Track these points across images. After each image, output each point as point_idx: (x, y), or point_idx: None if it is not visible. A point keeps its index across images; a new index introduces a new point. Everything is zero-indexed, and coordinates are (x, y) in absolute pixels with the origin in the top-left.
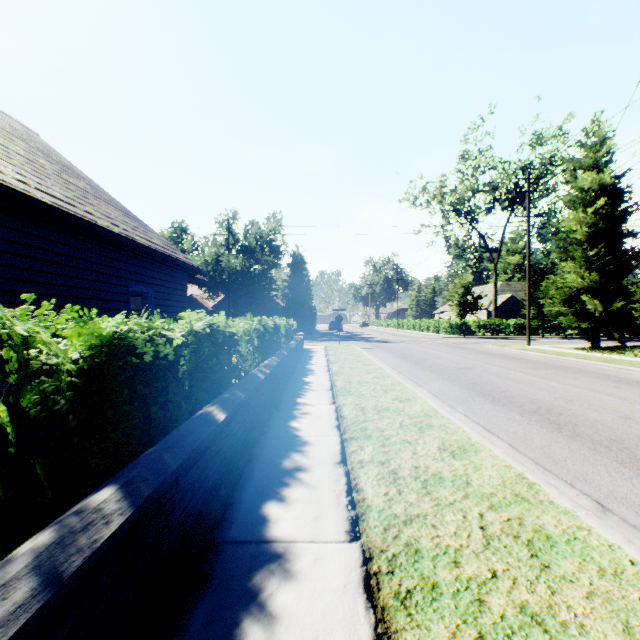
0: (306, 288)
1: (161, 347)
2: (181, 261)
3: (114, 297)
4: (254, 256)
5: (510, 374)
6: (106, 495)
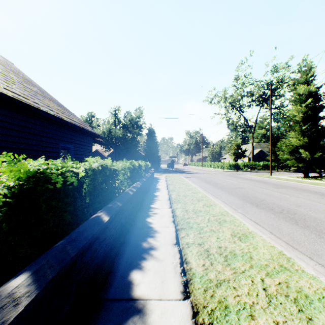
0: (155, 146)
1: (69, 178)
2: (88, 130)
3: (51, 149)
4: (128, 129)
5: (264, 191)
6: (20, 281)
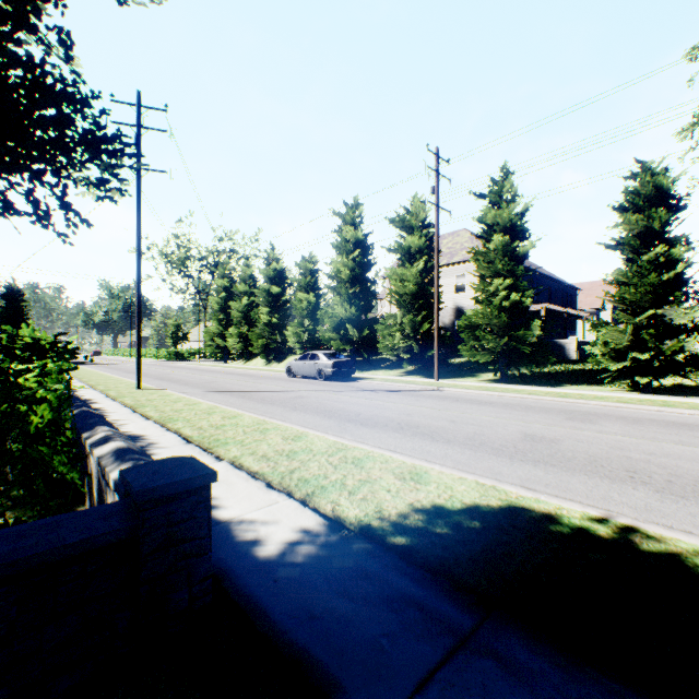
0: (26, 319)
1: None
2: None
3: None
4: None
5: (155, 370)
6: None
